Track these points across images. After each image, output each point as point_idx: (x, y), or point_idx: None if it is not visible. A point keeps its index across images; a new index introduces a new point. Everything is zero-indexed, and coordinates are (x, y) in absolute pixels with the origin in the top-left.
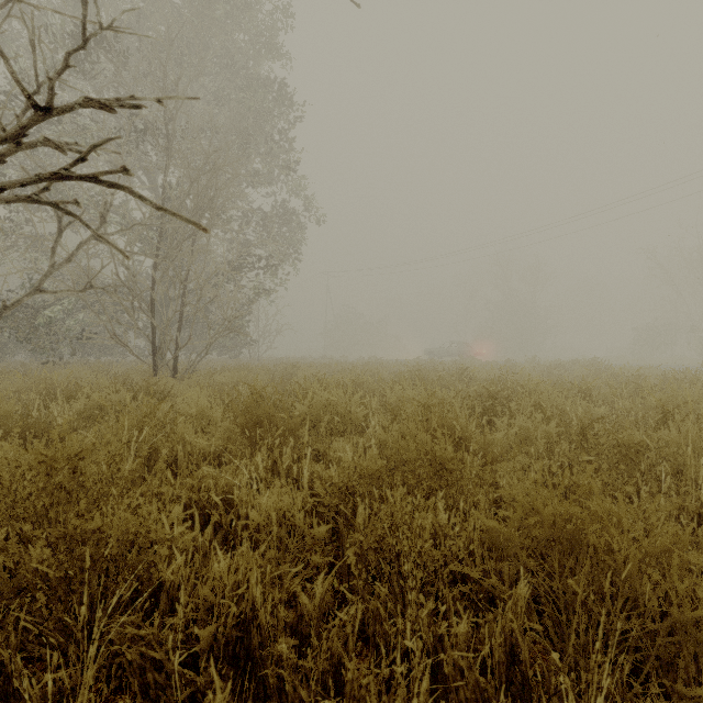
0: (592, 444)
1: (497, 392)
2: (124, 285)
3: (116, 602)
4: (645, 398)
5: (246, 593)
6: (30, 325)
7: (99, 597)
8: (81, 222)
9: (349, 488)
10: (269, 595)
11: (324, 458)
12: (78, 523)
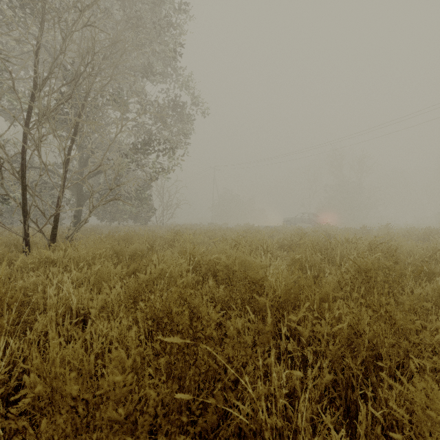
0: None
1: None
2: None
3: None
4: None
5: None
6: None
7: None
8: None
9: None
10: None
11: None
12: None
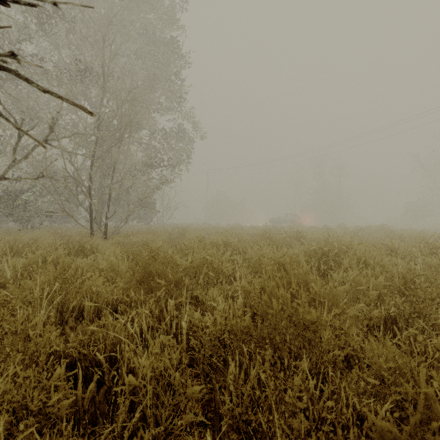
0: (421, 298)
1: (328, 251)
2: (70, 176)
3: None
4: None
5: None
6: (13, 203)
7: None
8: (1, 116)
9: (221, 340)
10: None
11: (201, 305)
12: None
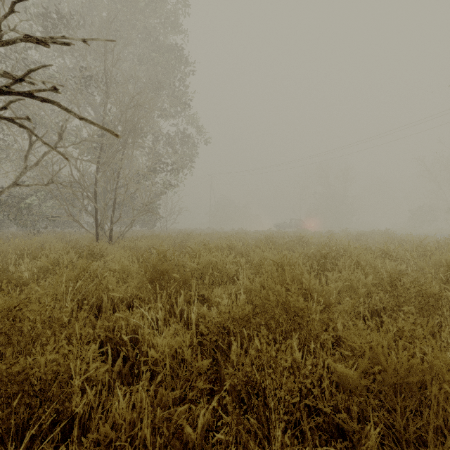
0: (402, 293)
1: (326, 254)
2: (76, 181)
3: (38, 429)
4: (434, 259)
5: (140, 427)
6: (17, 208)
7: (10, 440)
8: (32, 133)
9: (225, 327)
10: (159, 429)
11: (207, 302)
12: (4, 368)
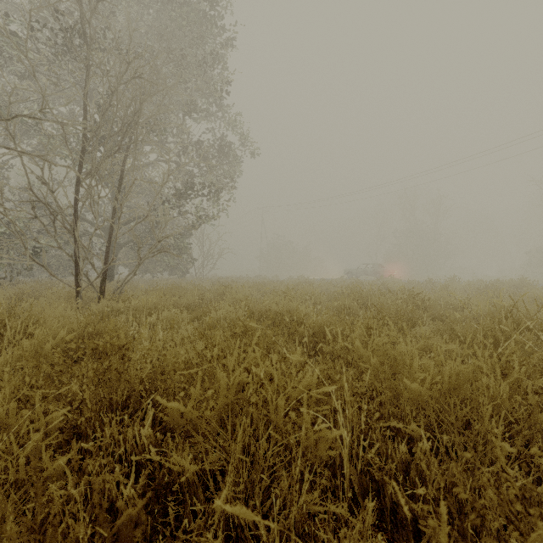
0: None
1: None
2: (40, 200)
3: None
4: None
5: None
6: None
7: None
8: None
9: None
10: None
11: None
12: None
